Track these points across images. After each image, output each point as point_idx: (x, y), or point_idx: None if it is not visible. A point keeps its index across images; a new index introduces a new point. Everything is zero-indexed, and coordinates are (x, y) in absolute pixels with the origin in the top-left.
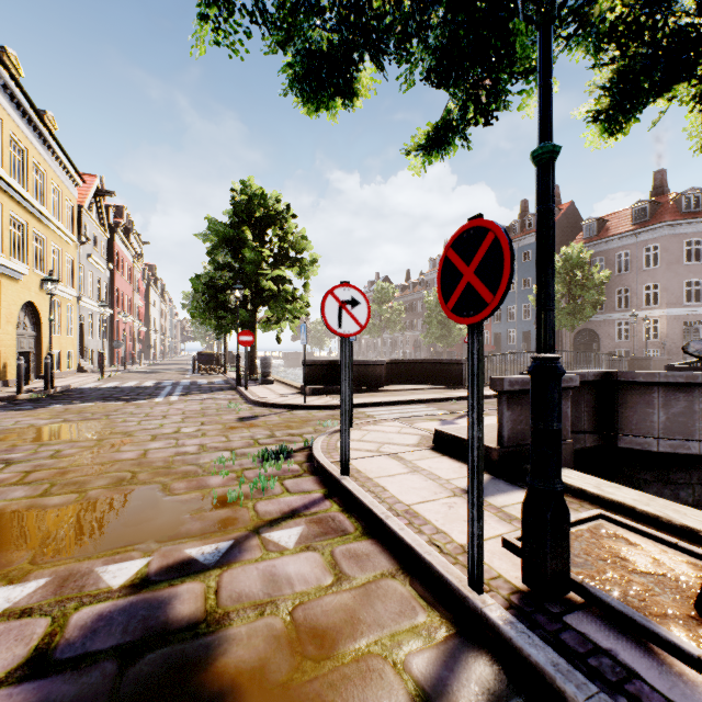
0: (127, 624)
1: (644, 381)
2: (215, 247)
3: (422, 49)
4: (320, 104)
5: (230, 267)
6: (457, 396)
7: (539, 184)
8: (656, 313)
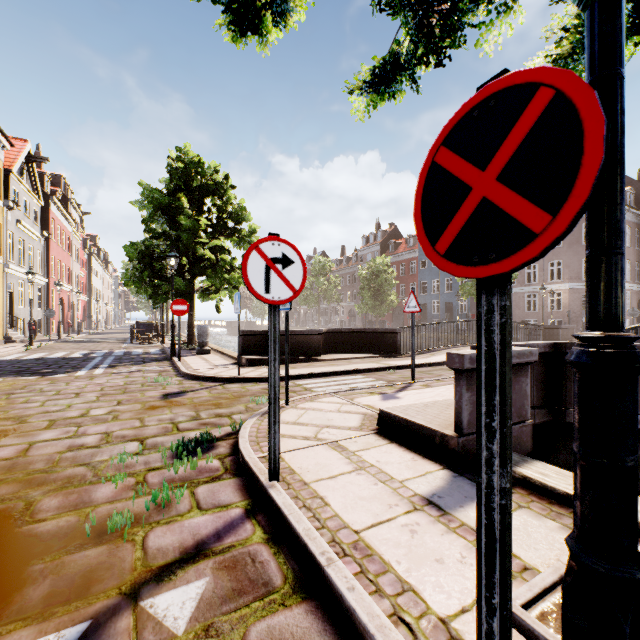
0: None
1: None
2: (150, 214)
3: None
4: (247, 27)
5: (167, 235)
6: (394, 365)
7: (596, 35)
8: (559, 286)
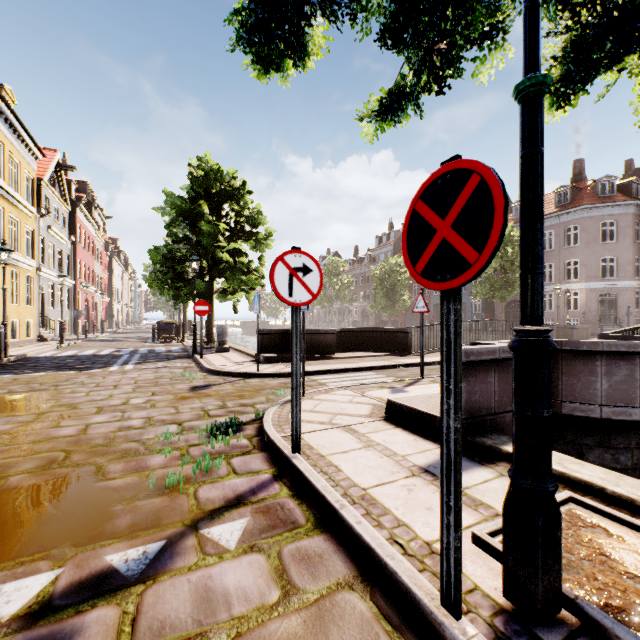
0: None
1: (588, 350)
2: (173, 220)
3: None
4: (271, 66)
5: (188, 239)
6: (404, 363)
7: (524, 124)
8: (576, 286)
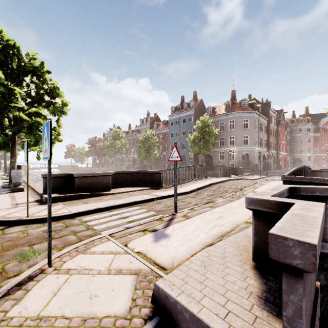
0: None
1: (320, 195)
2: None
3: None
4: None
5: None
6: (160, 196)
7: None
8: (233, 148)
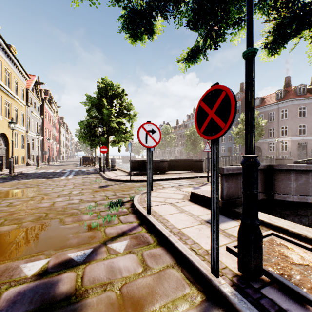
0: (33, 298)
1: (286, 168)
2: (90, 108)
3: (186, 7)
4: (137, 38)
5: (97, 117)
6: (200, 176)
7: (246, 69)
8: (286, 139)
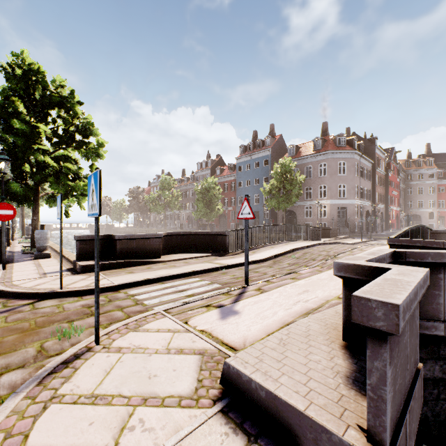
0: None
1: (433, 261)
2: None
3: None
4: None
5: (4, 140)
6: (226, 265)
7: None
8: (325, 202)
